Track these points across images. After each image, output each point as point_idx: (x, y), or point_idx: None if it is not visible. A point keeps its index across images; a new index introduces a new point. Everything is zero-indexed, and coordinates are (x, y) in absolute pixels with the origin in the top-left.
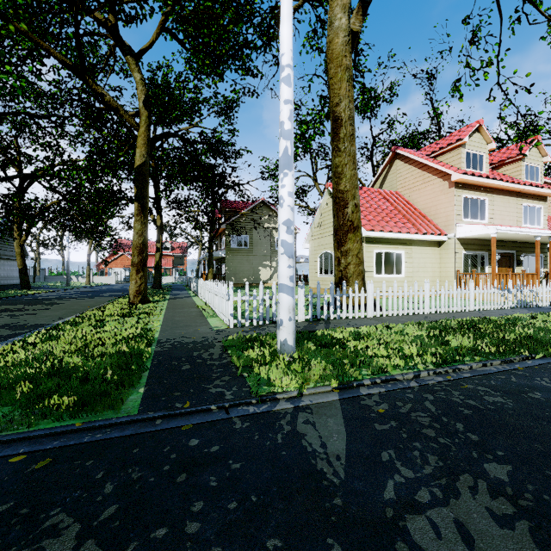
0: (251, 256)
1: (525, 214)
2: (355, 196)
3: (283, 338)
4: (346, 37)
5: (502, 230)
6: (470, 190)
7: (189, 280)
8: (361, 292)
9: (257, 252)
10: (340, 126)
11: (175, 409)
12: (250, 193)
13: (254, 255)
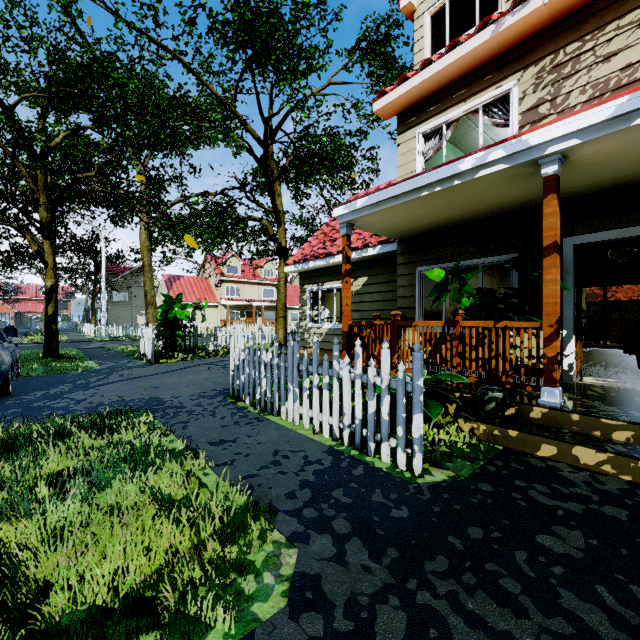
0: (130, 307)
1: (265, 293)
2: (151, 292)
3: (103, 335)
4: (146, 235)
5: (231, 303)
6: (230, 283)
7: (76, 324)
8: (146, 327)
9: (135, 304)
10: (145, 267)
11: (77, 341)
12: (127, 264)
13: (132, 306)
